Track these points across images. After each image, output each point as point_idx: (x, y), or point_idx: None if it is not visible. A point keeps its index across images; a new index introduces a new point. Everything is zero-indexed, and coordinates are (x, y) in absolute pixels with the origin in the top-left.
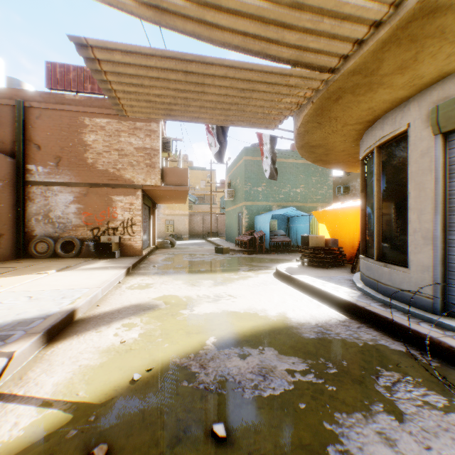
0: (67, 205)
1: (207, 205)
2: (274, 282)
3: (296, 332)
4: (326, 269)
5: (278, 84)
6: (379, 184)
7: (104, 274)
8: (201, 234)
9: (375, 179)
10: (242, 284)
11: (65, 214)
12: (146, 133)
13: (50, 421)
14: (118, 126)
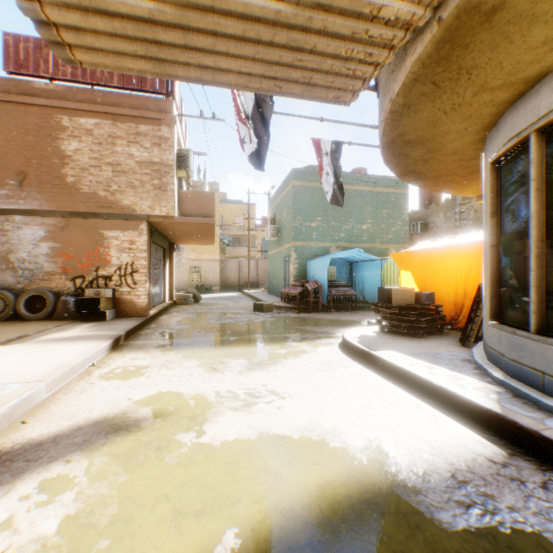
0: (35, 243)
1: (244, 247)
2: (343, 362)
3: (418, 504)
4: (420, 339)
5: None
6: (541, 197)
7: (70, 350)
8: (237, 284)
9: (532, 188)
10: (292, 366)
11: (33, 256)
12: (154, 141)
13: None
14: (112, 130)
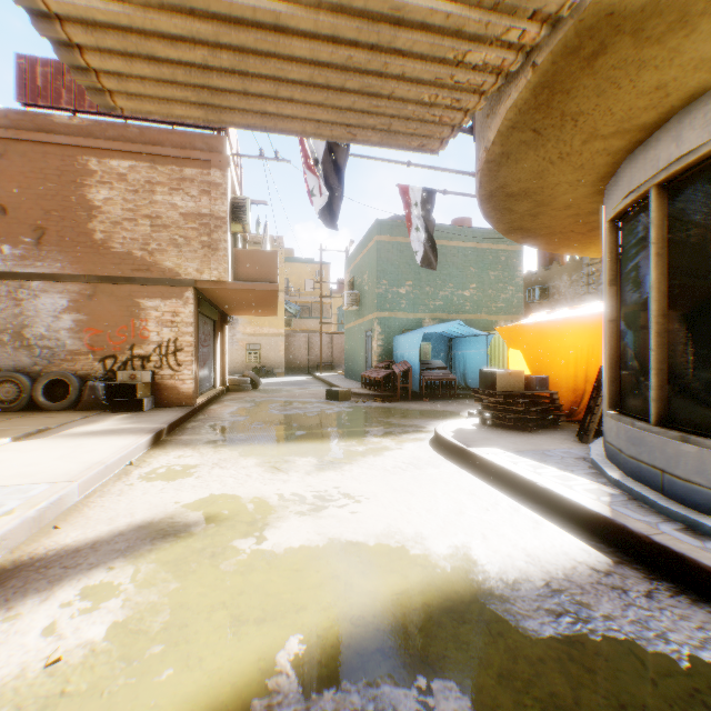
0: (56, 314)
1: (316, 319)
2: (433, 461)
3: (503, 613)
4: (530, 434)
5: (460, 2)
6: (663, 264)
7: (103, 446)
8: (306, 366)
9: (652, 253)
10: (371, 465)
11: (53, 331)
12: (202, 187)
13: None
14: (151, 175)
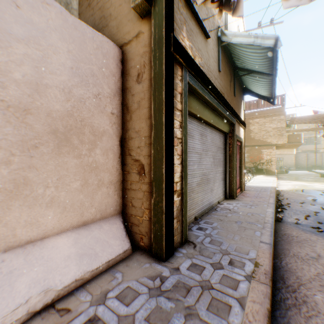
0: None
1: (309, 145)
2: None
3: None
4: None
5: None
6: None
7: (269, 178)
8: (305, 167)
9: None
10: None
11: None
12: (277, 121)
13: (290, 189)
14: (264, 121)
